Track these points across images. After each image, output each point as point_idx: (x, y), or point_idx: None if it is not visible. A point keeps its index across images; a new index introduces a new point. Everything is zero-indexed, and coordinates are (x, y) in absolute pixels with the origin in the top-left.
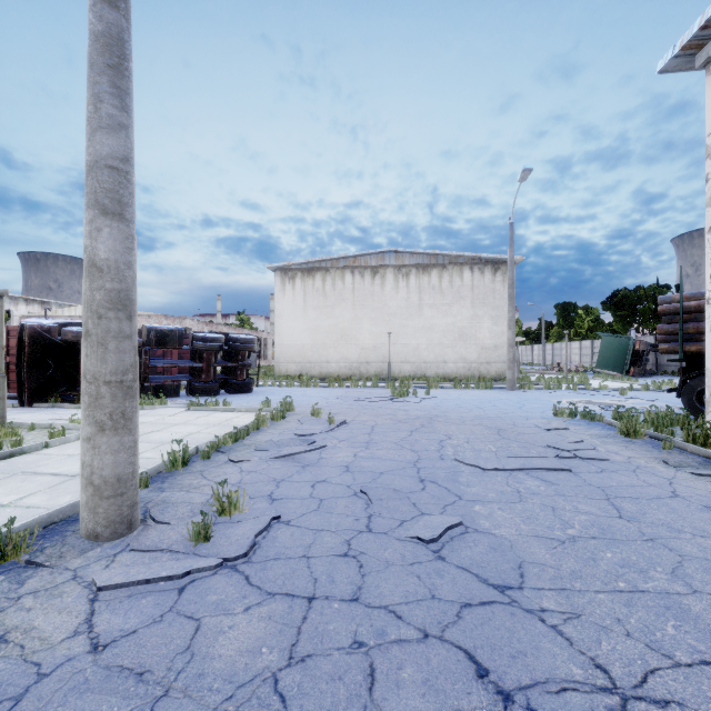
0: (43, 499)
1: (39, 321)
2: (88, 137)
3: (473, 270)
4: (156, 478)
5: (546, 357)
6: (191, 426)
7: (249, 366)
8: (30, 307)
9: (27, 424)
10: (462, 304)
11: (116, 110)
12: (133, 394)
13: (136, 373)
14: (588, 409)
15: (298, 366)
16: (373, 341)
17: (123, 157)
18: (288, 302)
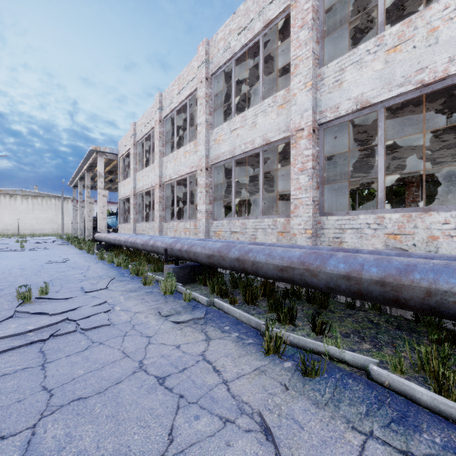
0: None
1: None
2: None
3: (56, 199)
4: None
5: None
6: None
7: None
8: None
9: None
10: (51, 210)
11: None
12: None
13: None
14: None
15: None
16: (11, 222)
17: None
18: None
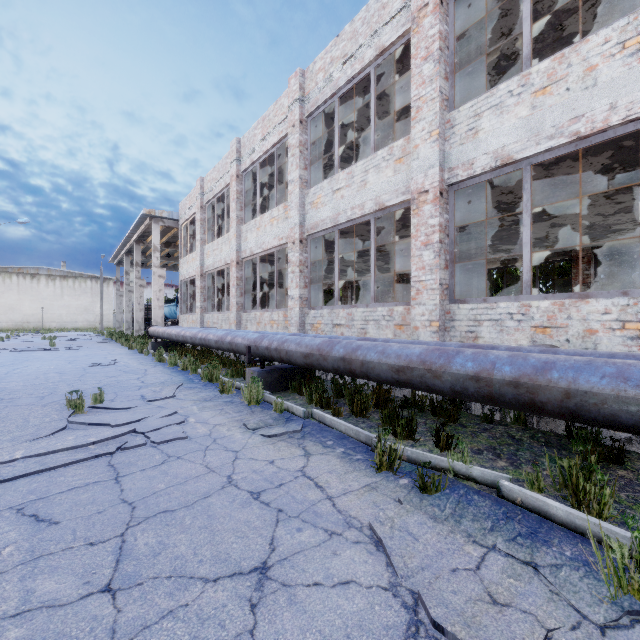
0: None
1: None
2: None
3: (92, 281)
4: None
5: None
6: None
7: None
8: None
9: None
10: (87, 296)
11: None
12: None
13: None
14: None
15: None
16: (33, 311)
17: None
18: None
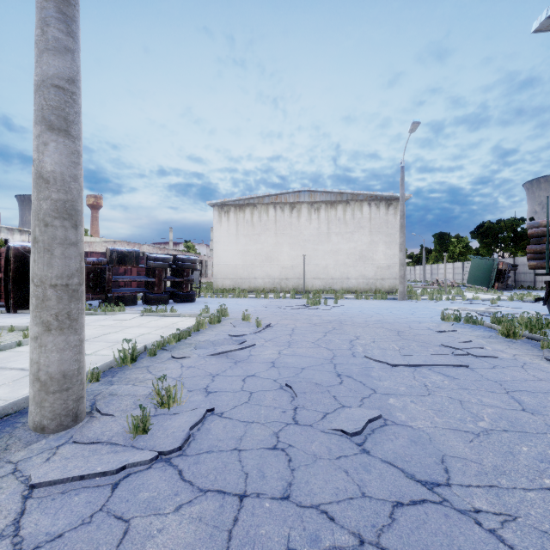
0: (5, 391)
1: (22, 244)
2: (36, 58)
3: (371, 205)
4: (107, 372)
5: (425, 275)
6: (143, 328)
7: (192, 280)
8: (23, 236)
9: (8, 327)
10: (362, 233)
11: (61, 34)
12: (79, 297)
13: (81, 278)
14: (468, 315)
15: (231, 281)
16: (291, 262)
17: (69, 78)
18: (224, 231)
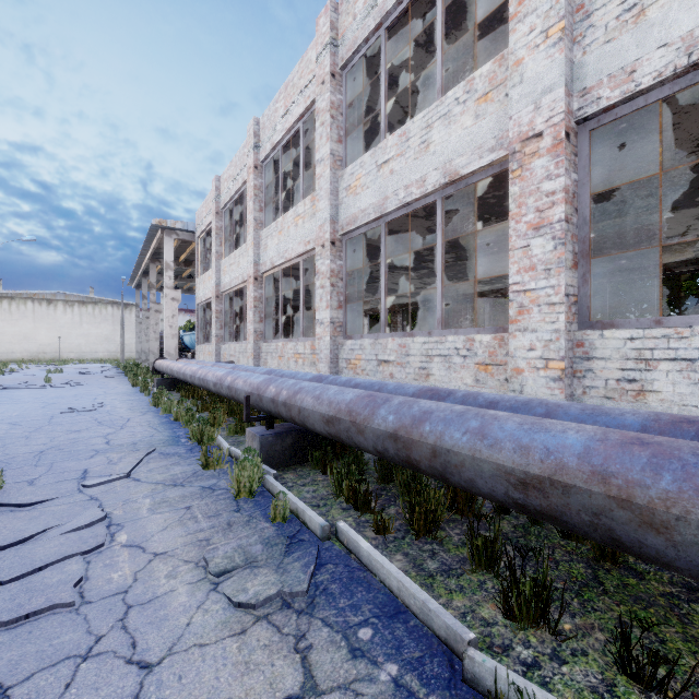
0: None
1: None
2: None
3: (114, 307)
4: None
5: None
6: None
7: None
8: None
9: None
10: (107, 323)
11: None
12: None
13: None
14: None
15: None
16: (49, 341)
17: None
18: None
